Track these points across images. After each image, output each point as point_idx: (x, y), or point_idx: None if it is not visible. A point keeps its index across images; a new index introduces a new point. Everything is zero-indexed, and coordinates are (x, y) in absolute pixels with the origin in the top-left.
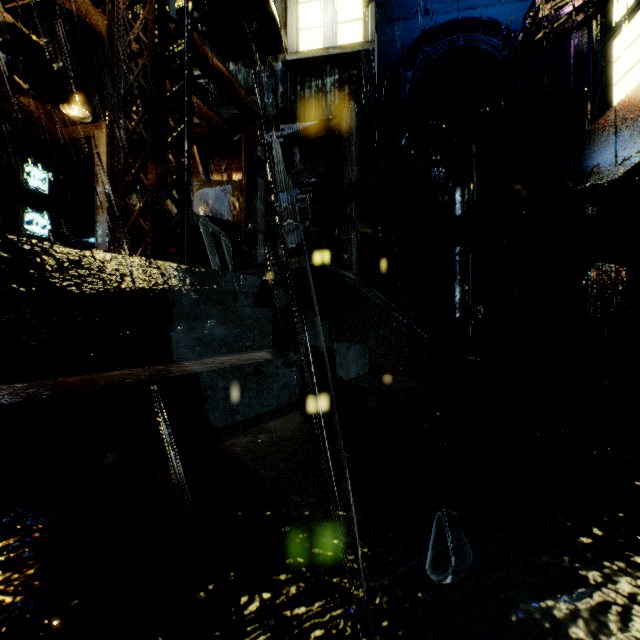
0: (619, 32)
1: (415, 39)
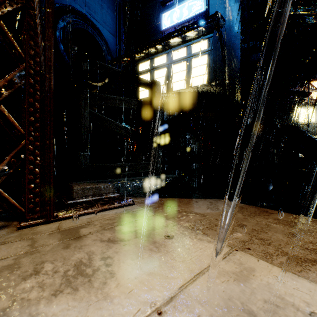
0: (142, 74)
1: (64, 4)
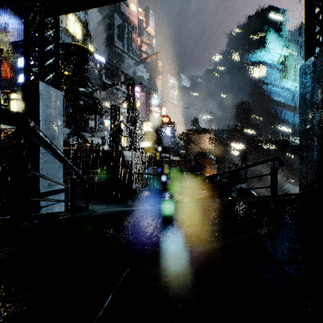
0: (12, 100)
1: None
